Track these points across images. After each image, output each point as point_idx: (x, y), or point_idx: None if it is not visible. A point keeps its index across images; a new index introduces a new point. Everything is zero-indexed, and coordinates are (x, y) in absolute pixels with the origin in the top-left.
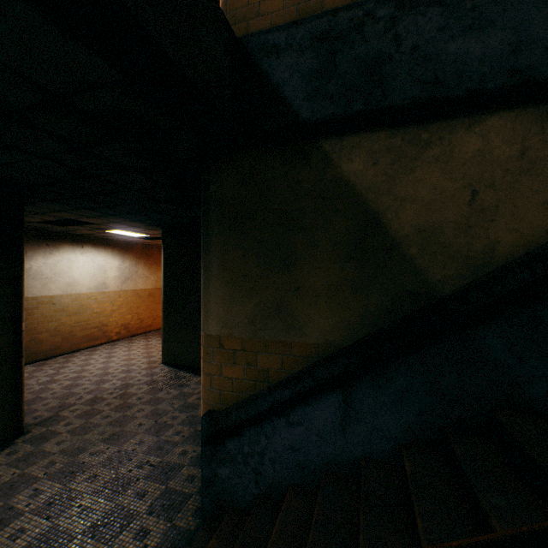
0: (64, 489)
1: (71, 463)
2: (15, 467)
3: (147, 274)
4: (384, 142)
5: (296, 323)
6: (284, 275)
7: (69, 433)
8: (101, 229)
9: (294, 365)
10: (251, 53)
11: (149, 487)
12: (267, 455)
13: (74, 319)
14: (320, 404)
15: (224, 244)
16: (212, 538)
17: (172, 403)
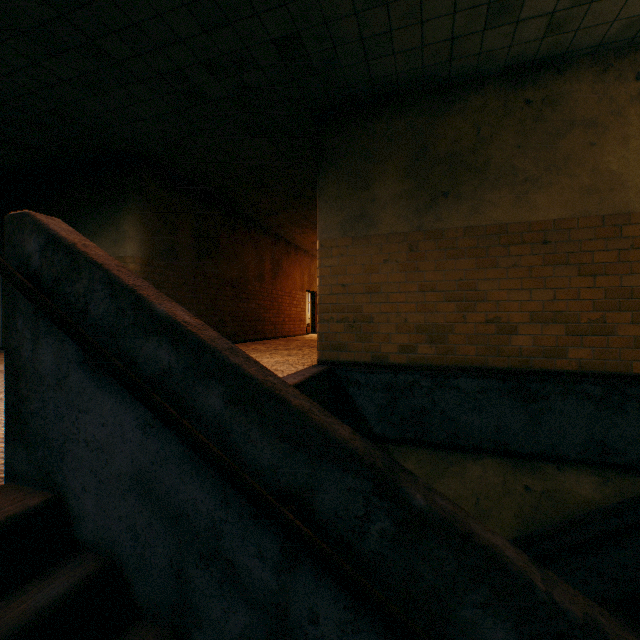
0: None
1: None
2: None
3: None
4: (426, 455)
5: None
6: None
7: None
8: None
9: None
10: (341, 380)
11: None
12: None
13: None
14: None
15: None
16: None
17: None
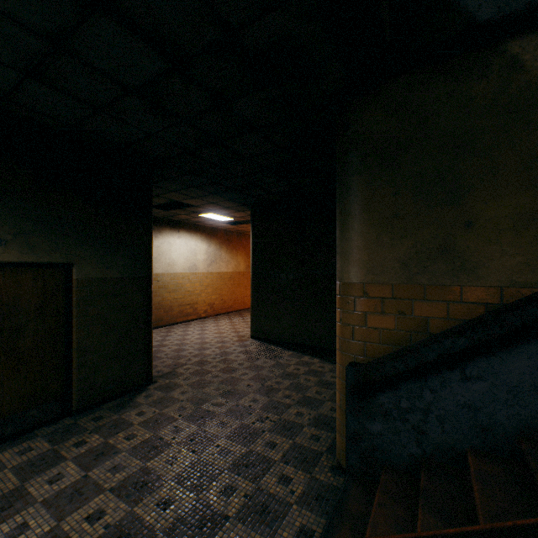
0: (199, 430)
1: (198, 410)
2: (154, 407)
3: (228, 258)
4: None
5: (467, 264)
6: (450, 210)
7: (189, 386)
8: (197, 212)
9: (465, 312)
10: None
11: (276, 440)
12: (433, 412)
13: (172, 296)
14: (513, 356)
15: (369, 184)
16: (376, 492)
17: (272, 371)
